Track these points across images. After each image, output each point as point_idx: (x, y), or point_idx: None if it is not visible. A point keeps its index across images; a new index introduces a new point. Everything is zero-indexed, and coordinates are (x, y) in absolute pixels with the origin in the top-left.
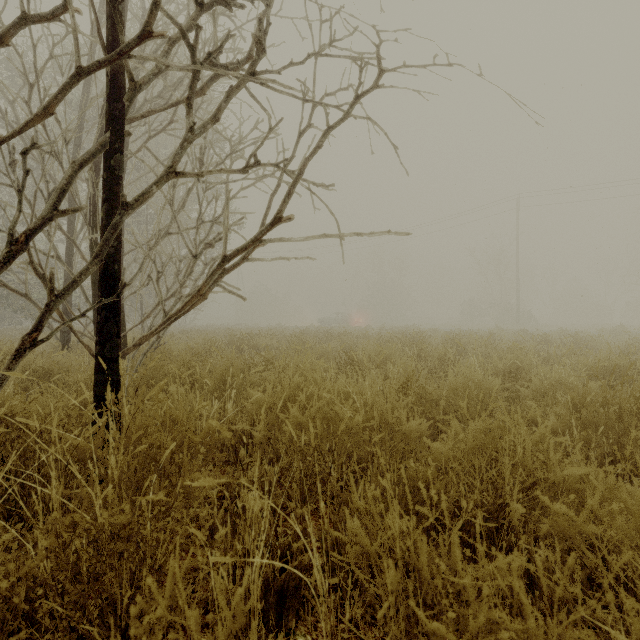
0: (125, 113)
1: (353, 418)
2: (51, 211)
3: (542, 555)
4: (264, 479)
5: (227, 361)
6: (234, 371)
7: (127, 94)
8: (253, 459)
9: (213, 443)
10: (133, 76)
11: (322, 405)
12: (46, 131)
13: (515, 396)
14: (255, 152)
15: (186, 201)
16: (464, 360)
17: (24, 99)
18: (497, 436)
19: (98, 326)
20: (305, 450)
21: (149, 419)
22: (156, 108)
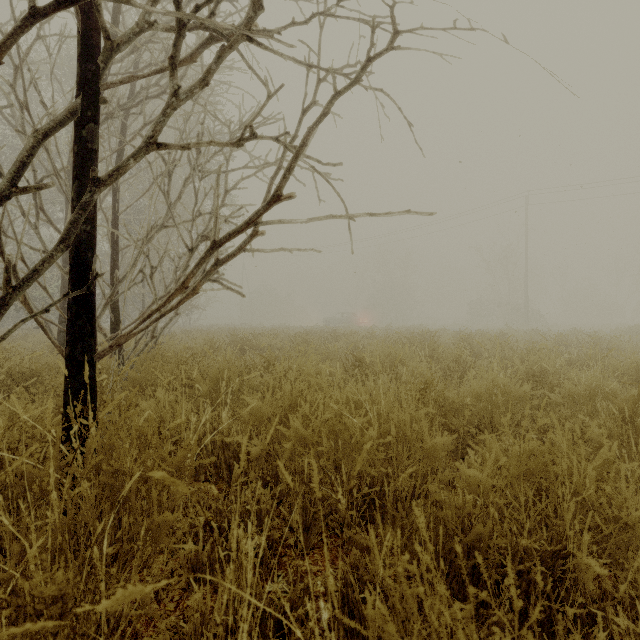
0: (100, 76)
1: (365, 432)
2: (8, 188)
3: (622, 626)
4: (259, 507)
5: (224, 363)
6: (231, 374)
7: (102, 54)
8: (249, 478)
9: (192, 470)
10: (109, 34)
11: (329, 417)
12: (30, 114)
13: (541, 402)
14: (251, 123)
15: (182, 192)
16: (479, 362)
17: (8, 82)
18: (548, 461)
19: (68, 324)
20: (308, 471)
21: (114, 438)
22: (152, 96)
